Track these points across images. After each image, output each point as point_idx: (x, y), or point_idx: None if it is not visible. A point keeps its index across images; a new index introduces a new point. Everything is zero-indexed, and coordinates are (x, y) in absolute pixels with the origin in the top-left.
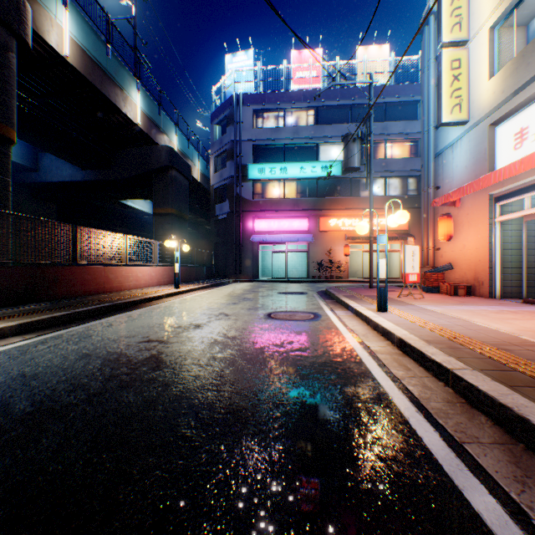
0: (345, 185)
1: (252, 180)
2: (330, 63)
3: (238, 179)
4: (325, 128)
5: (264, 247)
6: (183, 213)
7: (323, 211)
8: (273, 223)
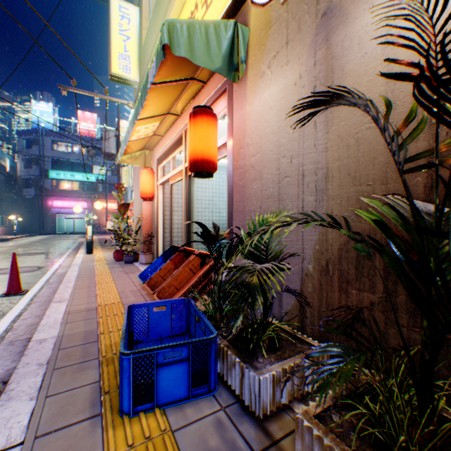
0: (109, 187)
1: (53, 179)
2: (101, 126)
3: (42, 177)
4: (98, 158)
5: (60, 215)
6: (3, 196)
7: (97, 199)
8: (67, 203)
